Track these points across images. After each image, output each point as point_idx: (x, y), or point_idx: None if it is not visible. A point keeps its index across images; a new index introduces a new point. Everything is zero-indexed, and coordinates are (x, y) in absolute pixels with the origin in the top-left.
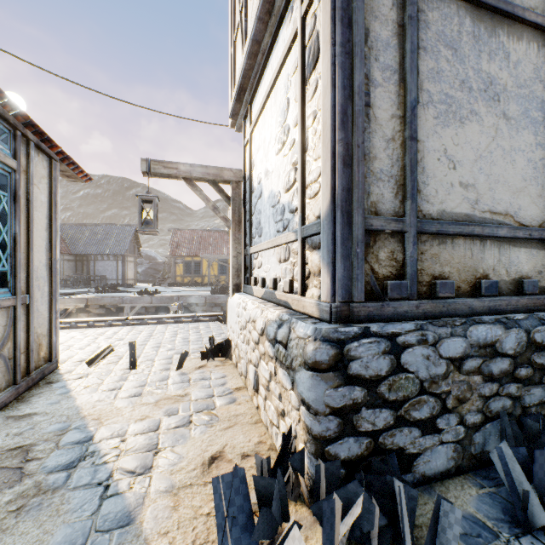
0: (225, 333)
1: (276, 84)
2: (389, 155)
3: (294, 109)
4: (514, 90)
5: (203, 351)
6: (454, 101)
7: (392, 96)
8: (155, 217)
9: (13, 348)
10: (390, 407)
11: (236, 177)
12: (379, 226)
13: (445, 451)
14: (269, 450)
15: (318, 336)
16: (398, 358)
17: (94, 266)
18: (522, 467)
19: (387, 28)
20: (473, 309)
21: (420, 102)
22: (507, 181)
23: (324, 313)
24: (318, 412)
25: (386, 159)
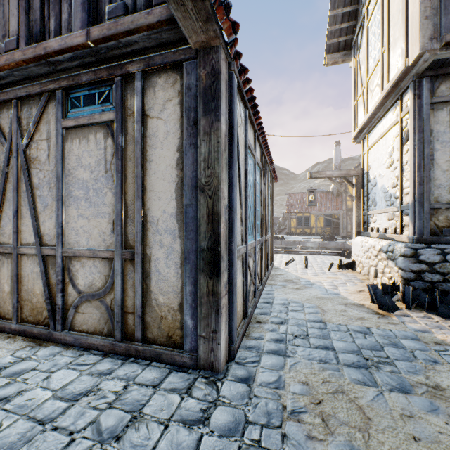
0: (345, 261)
1: (386, 135)
2: (444, 177)
3: (396, 153)
4: None
5: (339, 265)
6: None
7: (446, 152)
8: (315, 199)
9: (270, 252)
10: (440, 274)
11: (357, 173)
12: (438, 207)
13: None
14: None
15: (406, 246)
16: (445, 257)
17: None
18: None
19: (443, 125)
20: None
21: None
22: None
23: (410, 240)
24: (405, 271)
25: (442, 179)
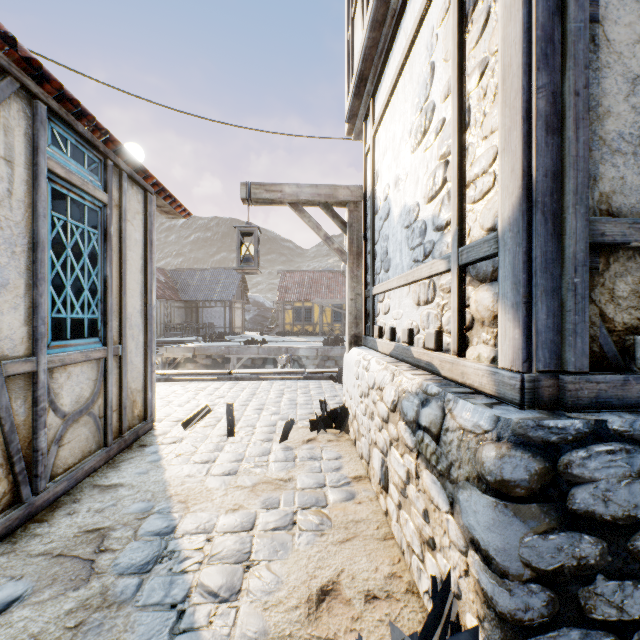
0: (339, 395)
1: (412, 52)
2: (636, 106)
3: (442, 74)
4: None
5: (313, 419)
6: None
7: None
8: (255, 252)
9: (104, 405)
10: None
11: (354, 196)
12: (617, 236)
13: None
14: (407, 592)
15: (503, 433)
16: None
17: (203, 314)
18: None
19: None
20: None
21: None
22: None
23: (506, 389)
24: (507, 573)
25: (629, 114)
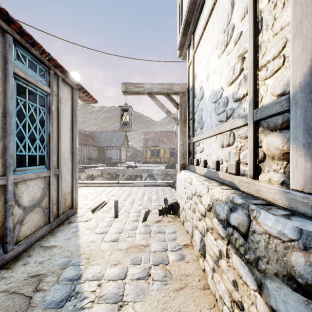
0: (174, 195)
1: (218, 0)
2: None
3: (240, 4)
4: None
5: (160, 209)
6: None
7: None
8: (129, 120)
9: (48, 201)
10: None
11: (182, 89)
12: None
13: None
14: None
15: (309, 244)
16: None
17: (106, 153)
18: None
19: None
20: None
21: None
22: None
23: (298, 205)
24: None
25: None
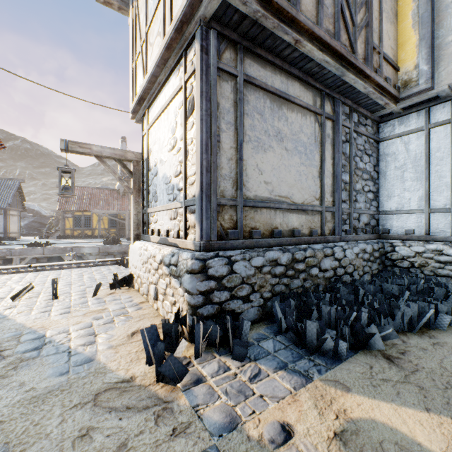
0: (124, 272)
1: (168, 107)
2: (230, 167)
3: (180, 130)
4: (290, 136)
5: (112, 283)
6: (261, 141)
7: (231, 137)
8: (73, 184)
9: None
10: (228, 290)
11: (137, 158)
12: (224, 203)
13: (254, 311)
14: None
15: (193, 257)
16: (232, 267)
17: None
18: (282, 310)
19: (229, 103)
20: (270, 244)
21: (245, 141)
22: (287, 181)
23: (197, 247)
24: (193, 294)
25: (228, 169)
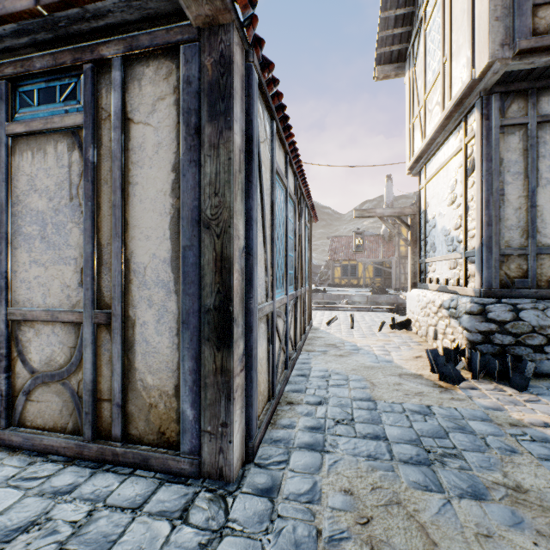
0: (399, 319)
1: (447, 165)
2: (517, 216)
3: (459, 187)
4: None
5: (391, 324)
6: None
7: (519, 187)
8: (363, 243)
9: (307, 309)
10: (512, 336)
11: (413, 212)
12: (509, 253)
13: None
14: None
15: (472, 302)
16: (517, 314)
17: None
18: None
19: (515, 154)
20: None
21: (539, 185)
22: None
23: (476, 294)
24: (471, 331)
25: (514, 219)
